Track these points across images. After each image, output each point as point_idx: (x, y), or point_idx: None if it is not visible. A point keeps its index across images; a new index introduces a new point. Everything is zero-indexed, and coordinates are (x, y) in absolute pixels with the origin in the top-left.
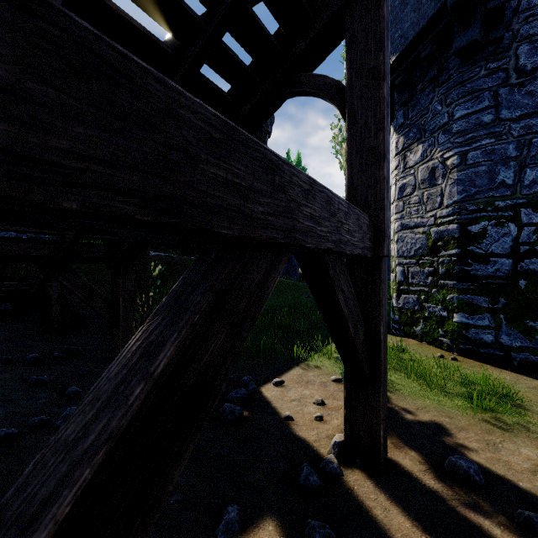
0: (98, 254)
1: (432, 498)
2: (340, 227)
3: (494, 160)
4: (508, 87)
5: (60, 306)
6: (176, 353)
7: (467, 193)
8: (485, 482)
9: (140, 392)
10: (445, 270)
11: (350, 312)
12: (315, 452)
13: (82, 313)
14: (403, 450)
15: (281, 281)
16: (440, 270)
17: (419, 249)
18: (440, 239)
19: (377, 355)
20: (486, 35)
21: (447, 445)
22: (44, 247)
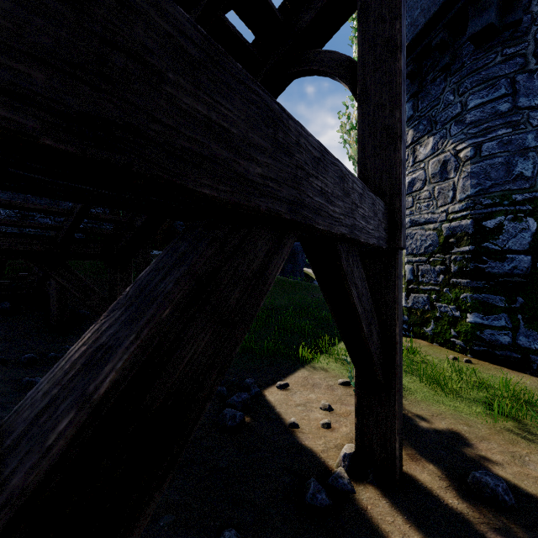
0: (95, 250)
1: (457, 521)
2: (355, 210)
3: (511, 151)
4: (527, 73)
5: (59, 305)
6: (131, 364)
7: (482, 187)
8: (515, 502)
9: (68, 425)
10: (457, 268)
11: (364, 310)
12: (323, 464)
13: (82, 312)
14: (419, 462)
15: (285, 280)
16: (453, 268)
17: (429, 246)
18: (453, 235)
19: (392, 358)
20: (502, 19)
21: (468, 458)
22: (37, 242)
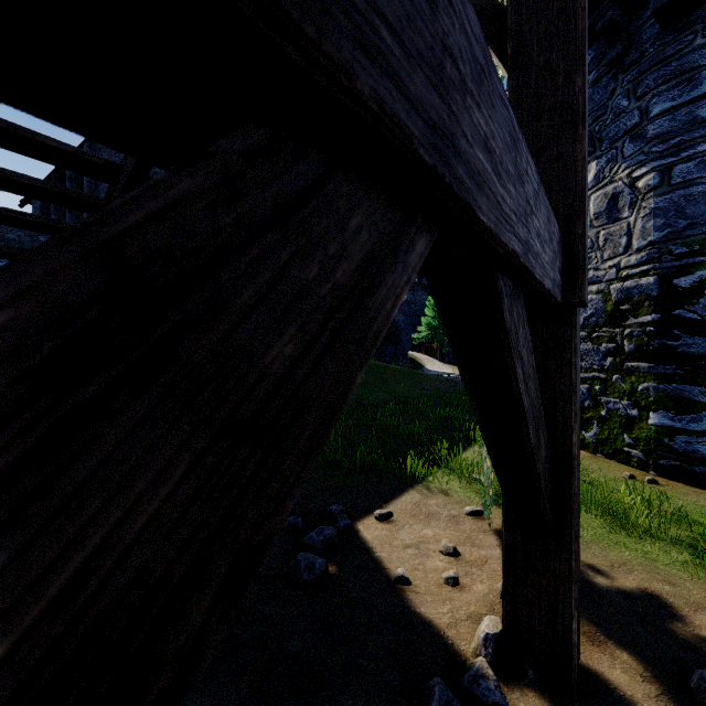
0: None
1: None
2: (529, 216)
3: None
4: None
5: None
6: None
7: (672, 229)
8: None
9: None
10: (634, 346)
11: (531, 404)
12: (451, 650)
13: None
14: (605, 648)
15: (384, 367)
16: (627, 346)
17: (591, 316)
18: (627, 300)
19: (567, 483)
20: None
21: (682, 641)
22: None
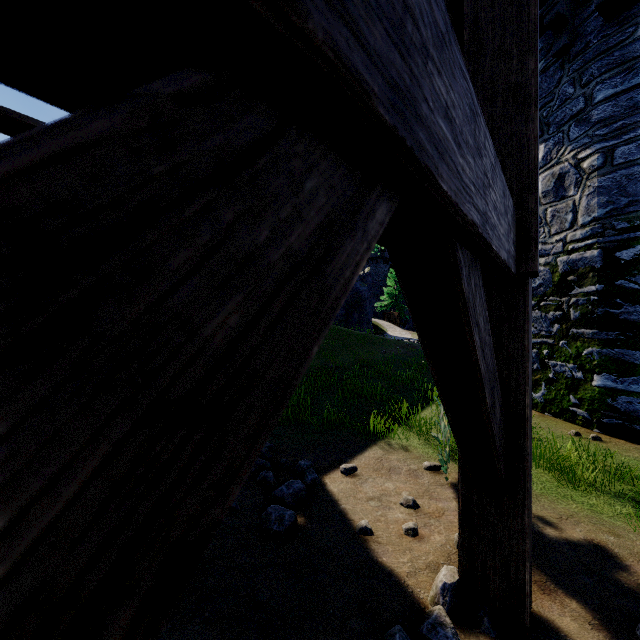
0: None
1: None
2: (487, 189)
3: None
4: None
5: None
6: None
7: (615, 206)
8: None
9: None
10: (579, 314)
11: (487, 369)
12: (411, 598)
13: None
14: (555, 596)
15: (350, 332)
16: (572, 314)
17: (539, 286)
18: (572, 271)
19: (520, 443)
20: None
21: (627, 590)
22: None
